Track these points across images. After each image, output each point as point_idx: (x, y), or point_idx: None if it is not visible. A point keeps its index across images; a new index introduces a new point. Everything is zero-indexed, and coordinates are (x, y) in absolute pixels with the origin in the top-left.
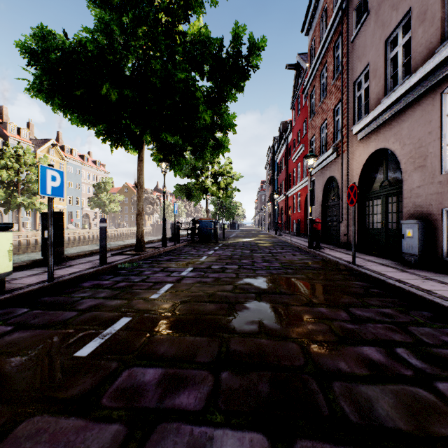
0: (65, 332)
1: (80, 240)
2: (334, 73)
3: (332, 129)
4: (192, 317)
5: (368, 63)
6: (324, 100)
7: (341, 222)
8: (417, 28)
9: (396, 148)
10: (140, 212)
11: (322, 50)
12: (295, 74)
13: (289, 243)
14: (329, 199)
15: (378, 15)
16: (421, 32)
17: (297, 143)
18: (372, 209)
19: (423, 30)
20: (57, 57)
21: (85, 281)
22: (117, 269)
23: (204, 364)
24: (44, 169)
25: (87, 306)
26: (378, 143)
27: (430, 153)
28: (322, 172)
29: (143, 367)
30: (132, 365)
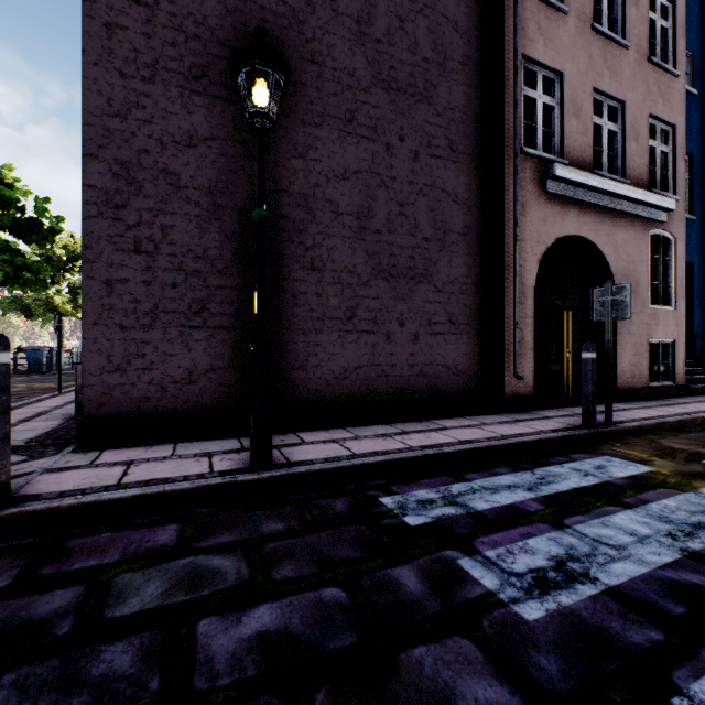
0: None
1: None
2: None
3: None
4: None
5: None
6: None
7: None
8: None
9: None
10: None
11: None
12: None
13: None
14: None
15: None
16: None
17: None
18: None
19: None
20: None
21: None
22: None
23: None
24: None
25: None
26: None
27: None
28: None
29: None
30: None
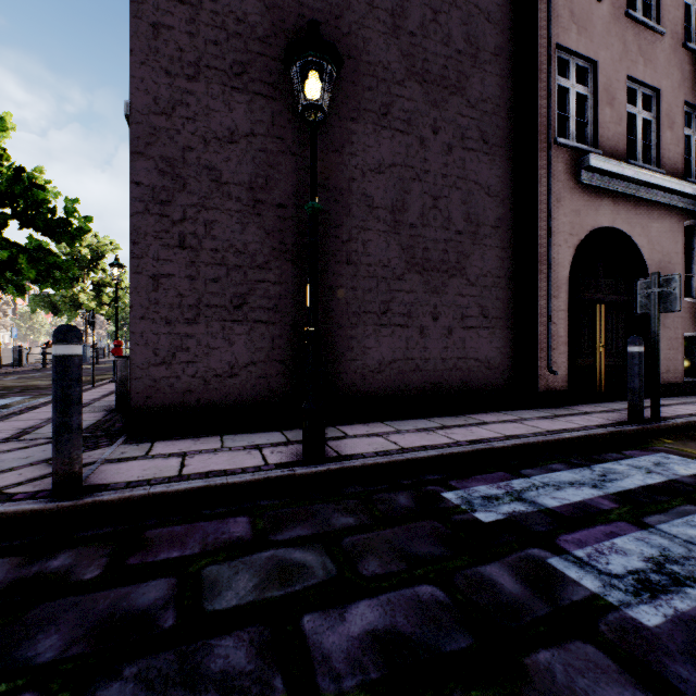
0: None
1: None
2: None
3: None
4: None
5: None
6: None
7: None
8: None
9: None
10: None
11: None
12: None
13: None
14: None
15: None
16: None
17: None
18: None
19: None
20: None
21: None
22: None
23: None
24: None
25: None
26: None
27: None
28: None
29: None
30: None
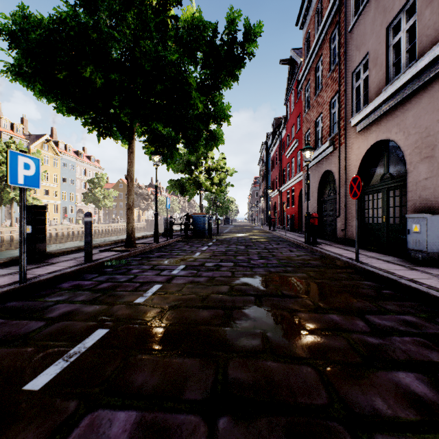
0: (22, 352)
1: (73, 235)
2: (331, 65)
3: (328, 122)
4: (181, 328)
5: (368, 51)
6: (320, 93)
7: (338, 217)
8: (424, 10)
9: (399, 138)
10: (130, 206)
11: (317, 42)
12: (289, 69)
13: (284, 239)
14: (324, 194)
15: (379, 0)
16: (429, 14)
17: (290, 138)
18: (372, 203)
19: (431, 11)
20: (37, 36)
21: (65, 281)
22: (104, 267)
23: (194, 403)
24: (14, 155)
25: (59, 313)
26: (379, 135)
27: (438, 142)
28: (317, 166)
29: (111, 408)
30: (97, 405)
